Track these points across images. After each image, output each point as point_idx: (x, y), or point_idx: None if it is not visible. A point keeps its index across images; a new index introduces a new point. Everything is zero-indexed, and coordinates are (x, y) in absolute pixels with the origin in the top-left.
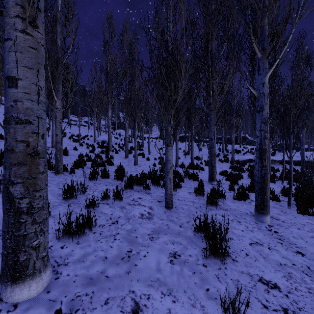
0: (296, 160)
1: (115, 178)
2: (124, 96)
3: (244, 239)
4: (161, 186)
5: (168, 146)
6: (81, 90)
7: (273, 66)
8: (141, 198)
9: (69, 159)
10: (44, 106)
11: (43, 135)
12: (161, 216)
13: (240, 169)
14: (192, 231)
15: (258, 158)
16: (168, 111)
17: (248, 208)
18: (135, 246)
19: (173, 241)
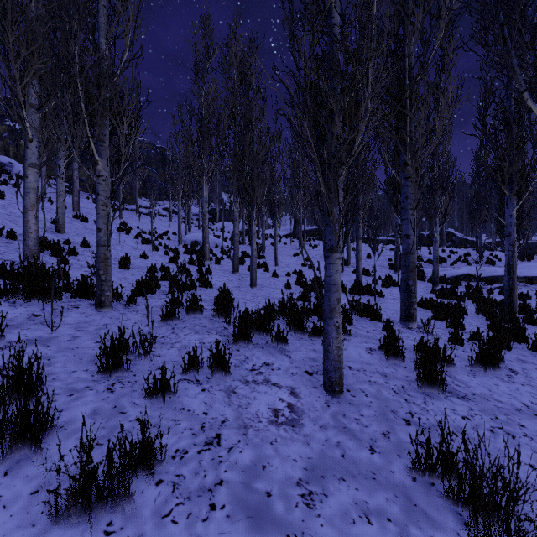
0: None
1: (213, 315)
2: (232, 158)
3: None
4: (308, 334)
5: (331, 253)
6: (159, 156)
7: None
8: (269, 365)
9: (131, 275)
10: None
11: None
12: (319, 415)
13: (453, 295)
14: (405, 467)
15: None
16: (334, 170)
17: (513, 393)
18: (267, 535)
19: (366, 506)
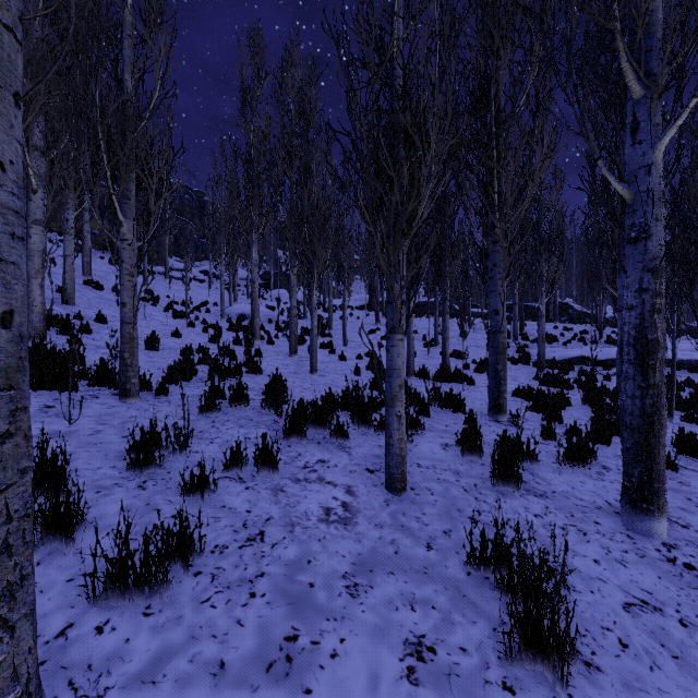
0: (692, 358)
1: (262, 407)
2: (288, 212)
3: (605, 589)
4: (374, 427)
5: (393, 334)
6: (195, 202)
7: (677, 120)
8: (324, 462)
9: (160, 358)
10: (17, 222)
11: (8, 316)
12: (376, 514)
13: (560, 382)
14: (461, 563)
15: (633, 364)
16: (395, 242)
17: (598, 491)
18: (306, 619)
19: (412, 596)
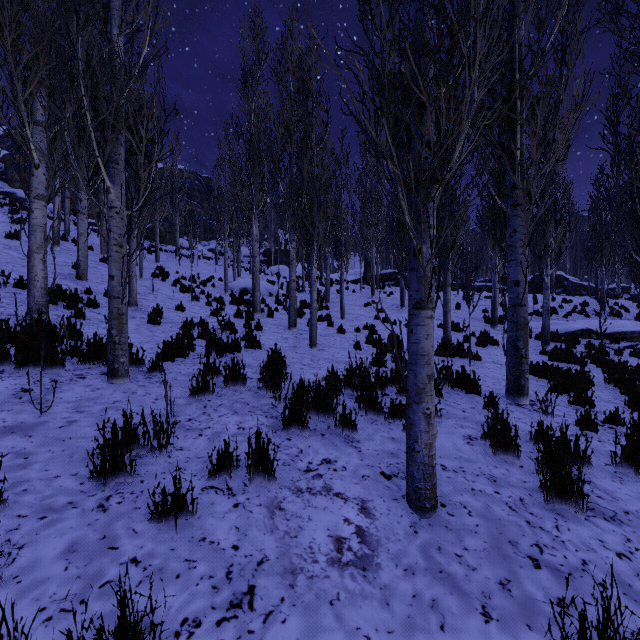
0: None
1: (260, 388)
2: (287, 186)
3: None
4: (384, 415)
5: (419, 309)
6: (204, 187)
7: None
8: (330, 462)
9: (161, 333)
10: None
11: None
12: (402, 548)
13: (572, 357)
14: None
15: None
16: (424, 191)
17: None
18: None
19: None
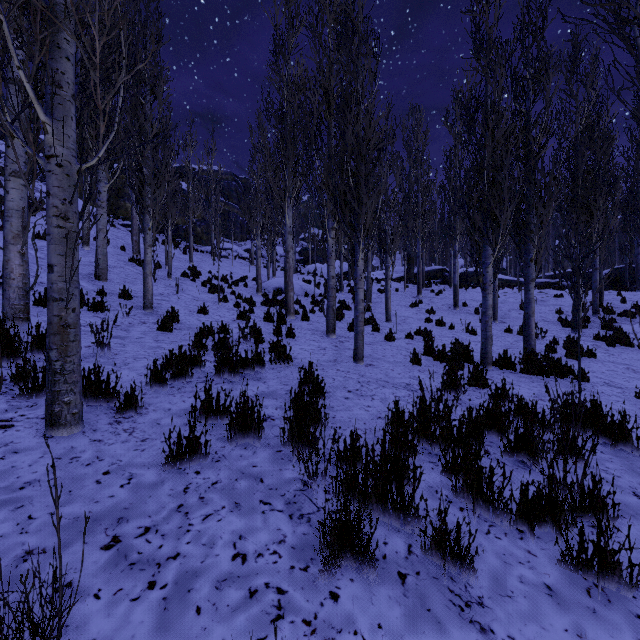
0: None
1: (284, 442)
2: (325, 162)
3: None
4: (508, 515)
5: None
6: (241, 188)
7: None
8: None
9: (169, 342)
10: None
11: None
12: None
13: None
14: None
15: None
16: None
17: None
18: None
19: None
